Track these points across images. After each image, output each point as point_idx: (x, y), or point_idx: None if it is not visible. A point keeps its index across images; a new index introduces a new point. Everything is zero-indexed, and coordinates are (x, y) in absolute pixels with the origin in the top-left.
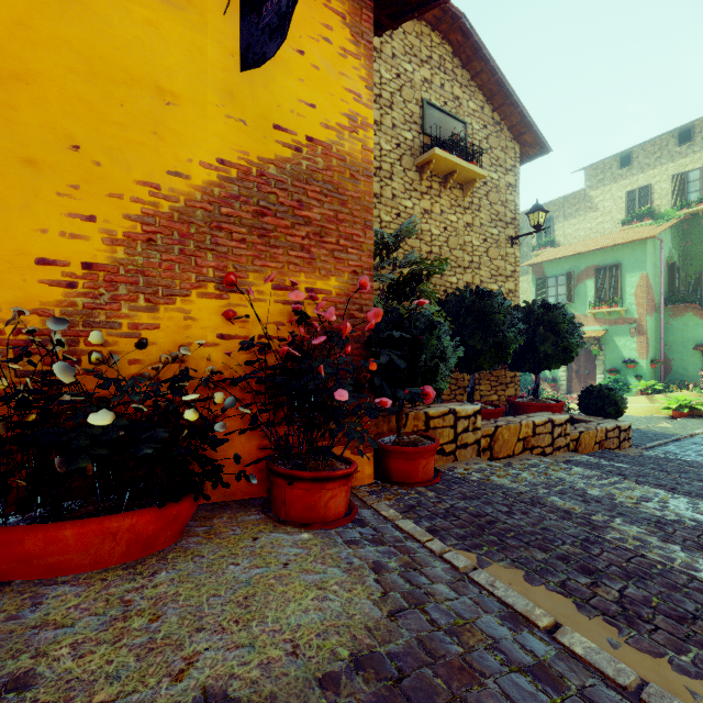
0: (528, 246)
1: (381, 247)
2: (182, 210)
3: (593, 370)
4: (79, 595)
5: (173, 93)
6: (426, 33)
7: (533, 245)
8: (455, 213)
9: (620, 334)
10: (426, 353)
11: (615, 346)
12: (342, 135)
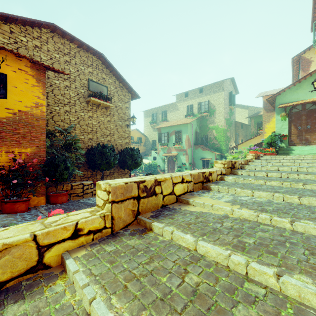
0: (159, 120)
1: (63, 132)
2: None
3: (175, 167)
4: None
5: None
6: (90, 56)
7: (160, 120)
8: (103, 117)
9: (181, 154)
10: (60, 168)
11: (180, 158)
12: (32, 109)
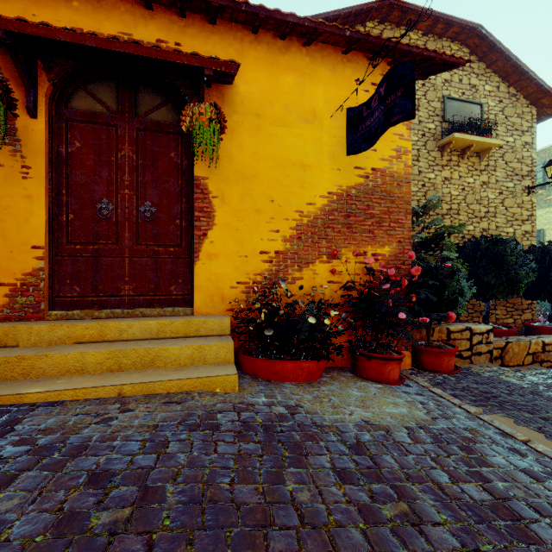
0: None
1: (412, 214)
2: (312, 221)
3: None
4: (297, 388)
5: (308, 165)
6: (446, 46)
7: None
8: (472, 176)
9: None
10: (448, 290)
11: None
12: (391, 162)
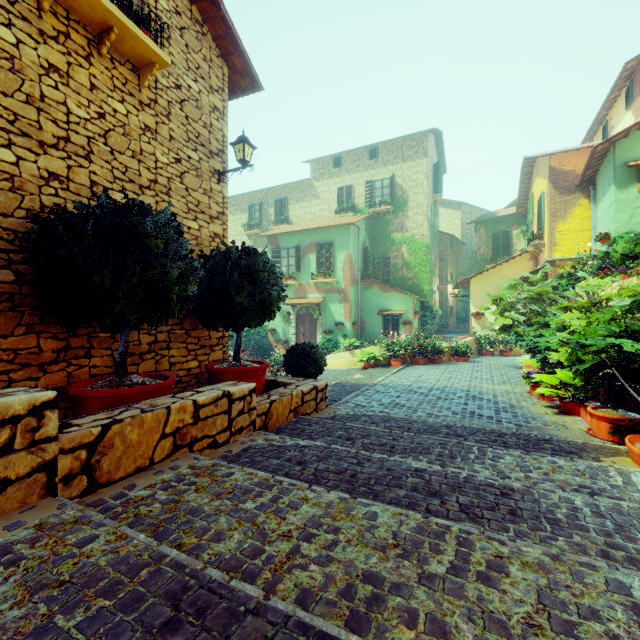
0: (269, 221)
1: None
2: None
3: (315, 332)
4: None
5: None
6: None
7: (272, 221)
8: (123, 101)
9: (333, 301)
10: None
11: (330, 311)
12: None
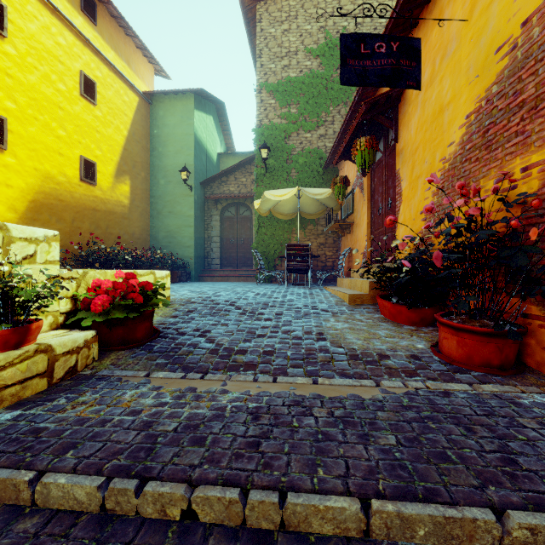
0: None
1: None
2: (452, 162)
3: None
4: (371, 316)
5: (449, 103)
6: None
7: None
8: None
9: None
10: None
11: None
12: None
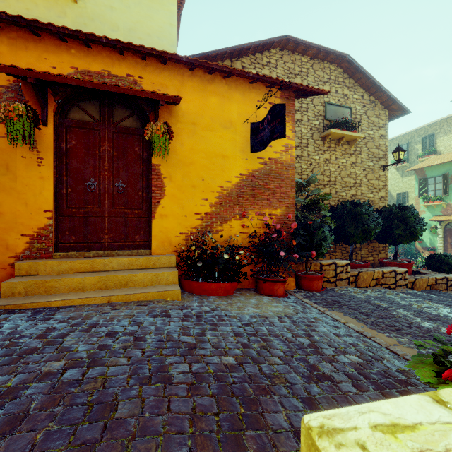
0: (415, 155)
1: (300, 186)
2: (229, 193)
3: None
4: (218, 299)
5: (227, 156)
6: (327, 67)
7: (419, 154)
8: (344, 158)
9: None
10: (317, 238)
11: None
12: (282, 154)
